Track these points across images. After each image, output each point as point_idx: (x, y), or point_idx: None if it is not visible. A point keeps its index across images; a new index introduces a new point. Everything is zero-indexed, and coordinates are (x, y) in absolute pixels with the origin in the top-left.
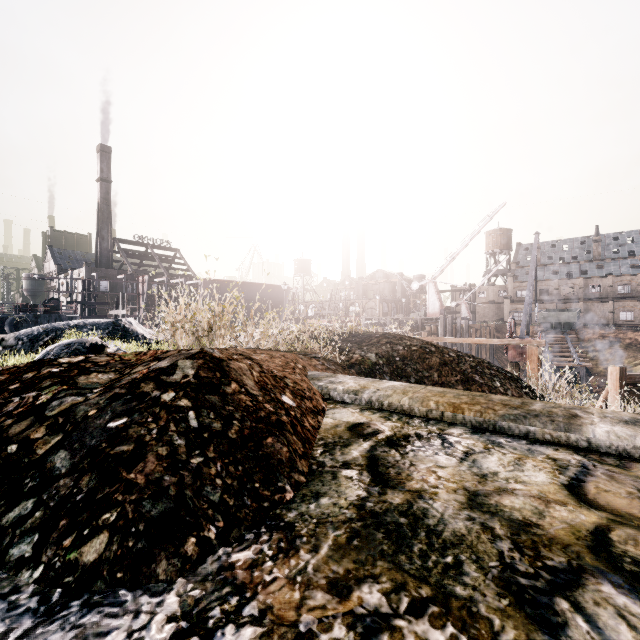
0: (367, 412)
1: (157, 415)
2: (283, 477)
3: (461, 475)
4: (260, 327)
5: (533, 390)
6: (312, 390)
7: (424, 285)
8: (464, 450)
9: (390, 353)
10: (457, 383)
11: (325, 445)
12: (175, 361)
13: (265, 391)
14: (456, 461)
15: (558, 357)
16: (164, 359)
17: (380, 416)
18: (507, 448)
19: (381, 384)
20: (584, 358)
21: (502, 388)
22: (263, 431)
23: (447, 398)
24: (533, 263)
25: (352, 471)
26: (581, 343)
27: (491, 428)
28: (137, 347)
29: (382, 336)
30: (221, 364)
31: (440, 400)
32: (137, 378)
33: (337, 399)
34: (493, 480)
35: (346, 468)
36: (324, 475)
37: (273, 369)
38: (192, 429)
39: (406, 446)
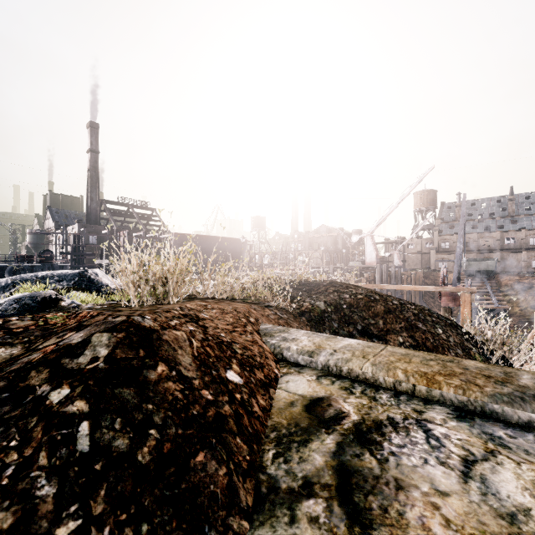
0: (325, 380)
1: (28, 433)
2: (214, 532)
3: (478, 516)
4: (217, 278)
5: (472, 336)
6: (263, 353)
7: (362, 238)
8: (460, 454)
9: (337, 301)
10: (401, 330)
11: (278, 441)
12: (90, 334)
13: (205, 368)
14: (458, 479)
15: (478, 300)
16: (83, 328)
17: (340, 387)
18: (516, 450)
19: (337, 342)
20: (501, 301)
21: (444, 335)
22: (192, 441)
23: (415, 365)
24: (462, 218)
25: (317, 502)
26: (499, 288)
27: (479, 411)
28: (92, 300)
29: (329, 285)
30: (149, 336)
31: (408, 368)
32: (31, 361)
33: (290, 360)
34: (531, 531)
35: (308, 494)
36: (277, 512)
37: (221, 331)
38: (77, 457)
39: (382, 444)
